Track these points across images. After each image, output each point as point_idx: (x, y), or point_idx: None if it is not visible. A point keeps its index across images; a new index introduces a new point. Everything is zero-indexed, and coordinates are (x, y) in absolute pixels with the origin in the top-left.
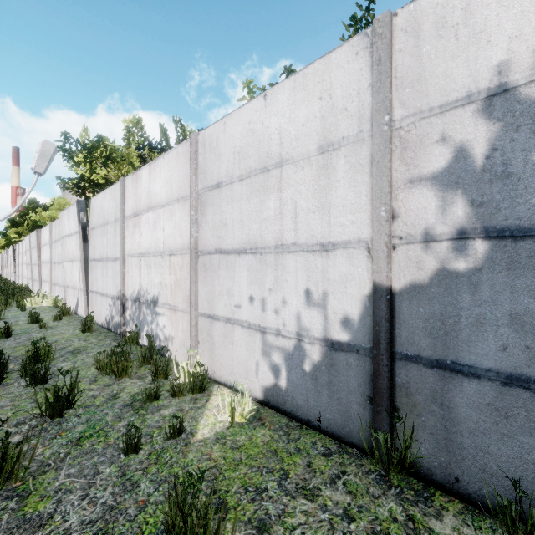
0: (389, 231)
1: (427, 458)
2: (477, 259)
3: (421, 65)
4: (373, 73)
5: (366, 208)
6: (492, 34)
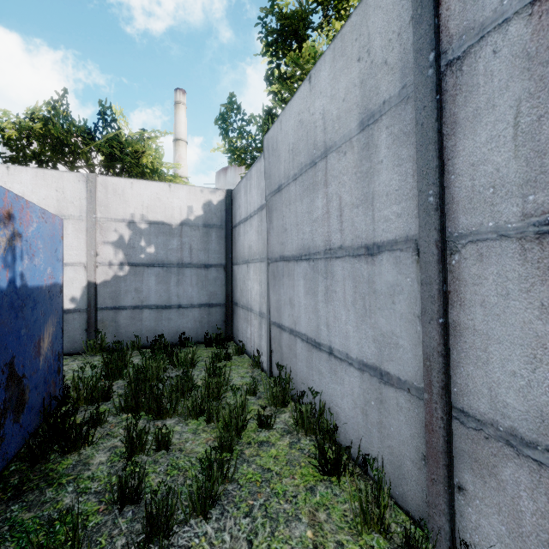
0: (95, 260)
1: (110, 342)
2: (126, 272)
3: (108, 201)
4: (88, 195)
5: (84, 249)
6: (130, 204)
